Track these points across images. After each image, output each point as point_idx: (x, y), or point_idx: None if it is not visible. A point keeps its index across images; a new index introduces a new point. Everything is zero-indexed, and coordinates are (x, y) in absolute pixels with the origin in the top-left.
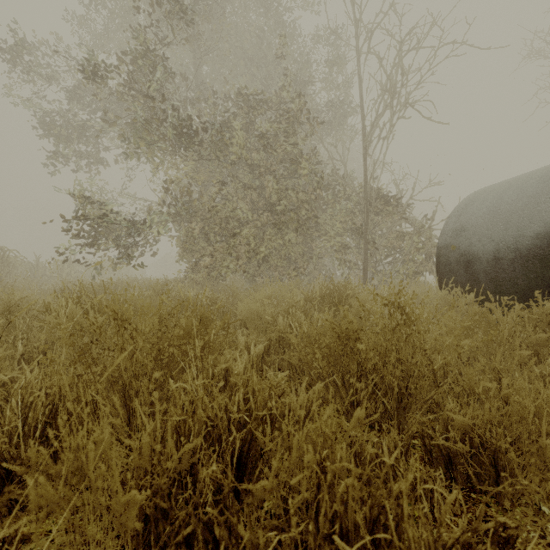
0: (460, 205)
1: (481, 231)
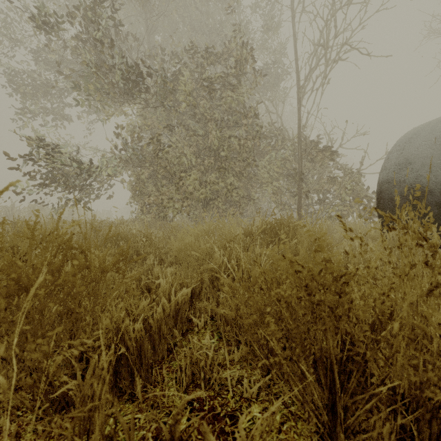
0: (401, 140)
1: (432, 162)
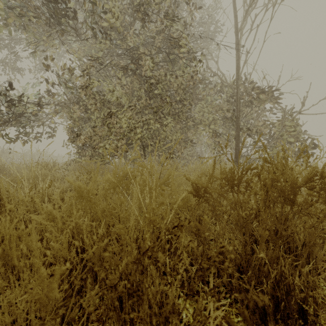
0: None
1: None
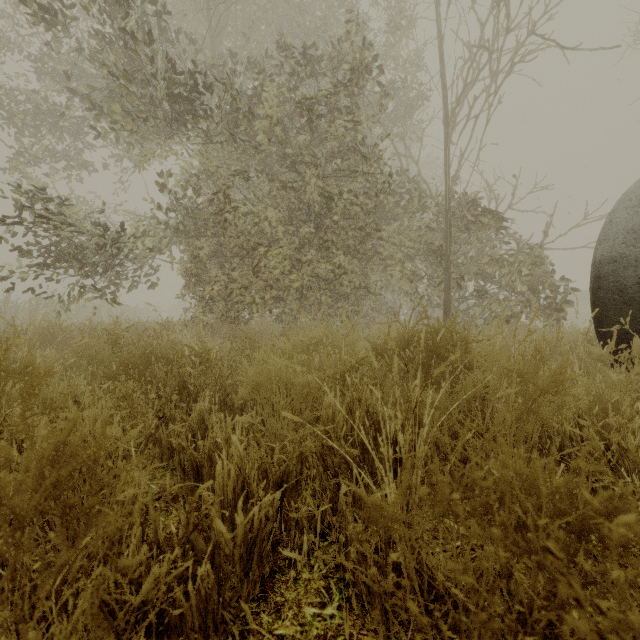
0: (632, 191)
1: None
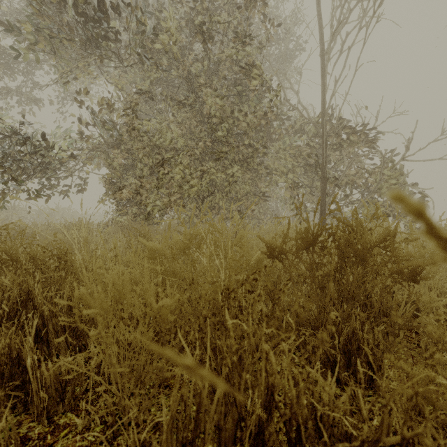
0: None
1: None
